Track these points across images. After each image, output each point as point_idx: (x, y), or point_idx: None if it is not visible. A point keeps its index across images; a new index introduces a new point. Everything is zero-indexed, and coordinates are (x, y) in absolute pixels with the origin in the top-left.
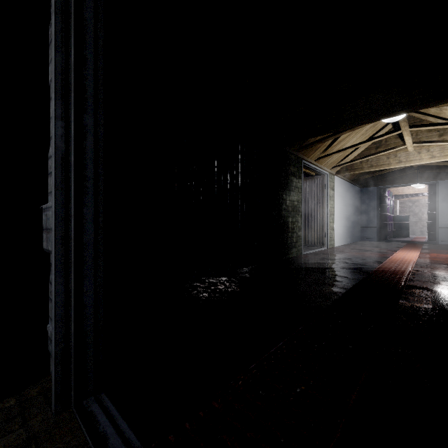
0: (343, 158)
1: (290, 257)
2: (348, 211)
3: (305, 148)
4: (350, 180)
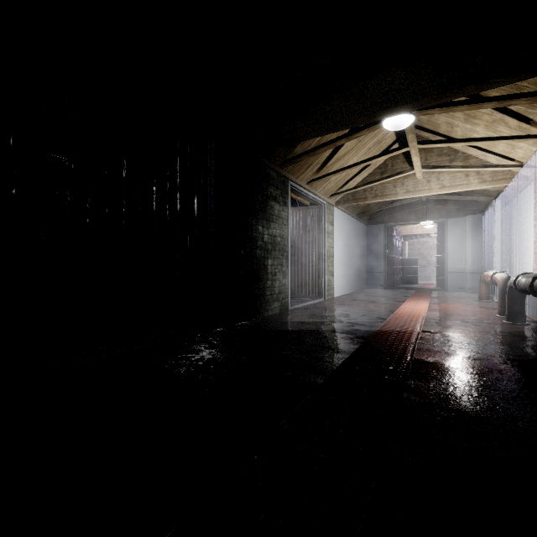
0: (343, 184)
1: (268, 316)
2: (351, 252)
3: (290, 163)
4: (354, 215)
